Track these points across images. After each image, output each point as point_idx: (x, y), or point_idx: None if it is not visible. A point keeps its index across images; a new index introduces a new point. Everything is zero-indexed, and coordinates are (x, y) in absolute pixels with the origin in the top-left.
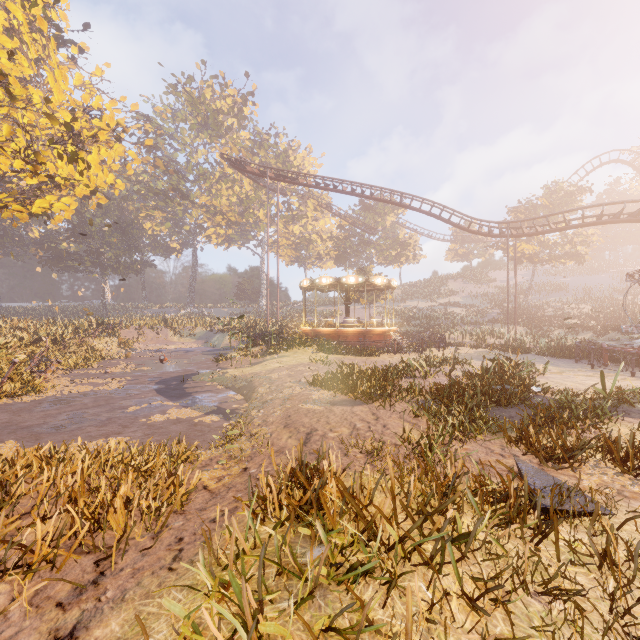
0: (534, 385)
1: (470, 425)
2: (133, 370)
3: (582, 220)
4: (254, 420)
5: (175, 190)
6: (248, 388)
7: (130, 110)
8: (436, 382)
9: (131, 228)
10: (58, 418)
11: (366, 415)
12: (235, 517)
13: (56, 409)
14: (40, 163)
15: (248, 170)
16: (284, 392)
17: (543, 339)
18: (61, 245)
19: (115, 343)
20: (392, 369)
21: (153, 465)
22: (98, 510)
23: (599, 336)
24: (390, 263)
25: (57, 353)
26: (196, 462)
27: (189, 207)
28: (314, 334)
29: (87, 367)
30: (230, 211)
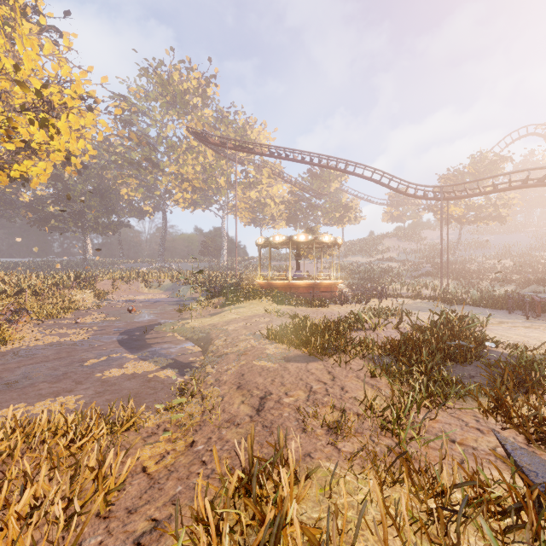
0: (484, 339)
1: (436, 390)
2: (102, 320)
3: (509, 184)
4: (207, 378)
5: (147, 160)
6: (205, 340)
7: (100, 83)
8: (385, 334)
9: (109, 193)
10: (15, 373)
11: (322, 374)
12: (164, 541)
13: (16, 362)
14: (11, 127)
15: (210, 141)
16: (239, 346)
17: (474, 291)
18: (47, 208)
19: (90, 294)
20: (342, 321)
21: (89, 439)
22: (2, 514)
23: (522, 288)
24: (334, 224)
25: (36, 304)
26: (142, 429)
27: (159, 175)
28: (268, 286)
29: (60, 317)
30: (195, 178)
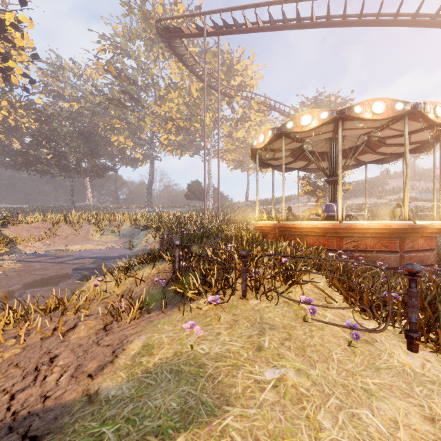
0: None
1: None
2: None
3: None
4: None
5: (124, 92)
6: None
7: None
8: None
9: (93, 135)
10: None
11: None
12: None
13: None
14: None
15: (183, 33)
16: None
17: None
18: (31, 150)
19: None
20: None
21: None
22: None
23: None
24: None
25: None
26: None
27: (143, 115)
28: (279, 233)
29: None
30: (179, 117)
